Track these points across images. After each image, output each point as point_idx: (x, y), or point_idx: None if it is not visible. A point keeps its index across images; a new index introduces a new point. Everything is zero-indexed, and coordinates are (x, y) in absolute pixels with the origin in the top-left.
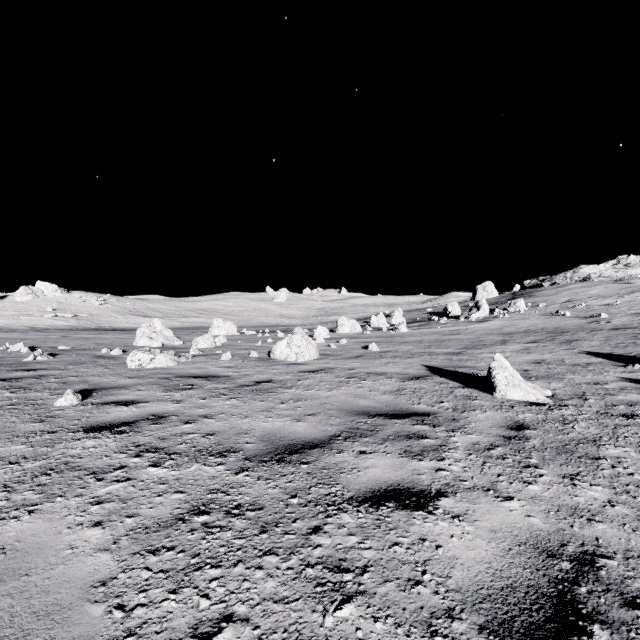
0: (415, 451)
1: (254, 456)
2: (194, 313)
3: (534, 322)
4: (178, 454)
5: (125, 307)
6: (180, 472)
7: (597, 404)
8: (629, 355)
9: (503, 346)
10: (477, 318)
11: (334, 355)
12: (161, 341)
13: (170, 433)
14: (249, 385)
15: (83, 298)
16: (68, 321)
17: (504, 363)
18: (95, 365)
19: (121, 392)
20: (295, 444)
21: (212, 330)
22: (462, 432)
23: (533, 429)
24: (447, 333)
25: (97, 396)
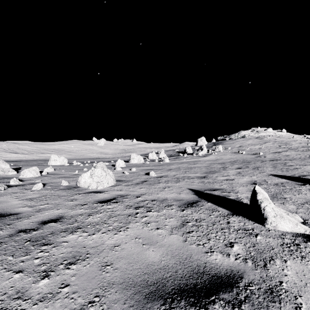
0: None
1: None
2: (48, 151)
3: (230, 156)
4: None
5: (1, 147)
6: None
7: None
8: (296, 176)
9: (226, 171)
10: (202, 154)
11: (126, 181)
12: None
13: None
14: (29, 229)
15: None
16: None
17: (264, 194)
18: None
19: None
20: None
21: (50, 162)
22: None
23: None
24: (191, 163)
25: None
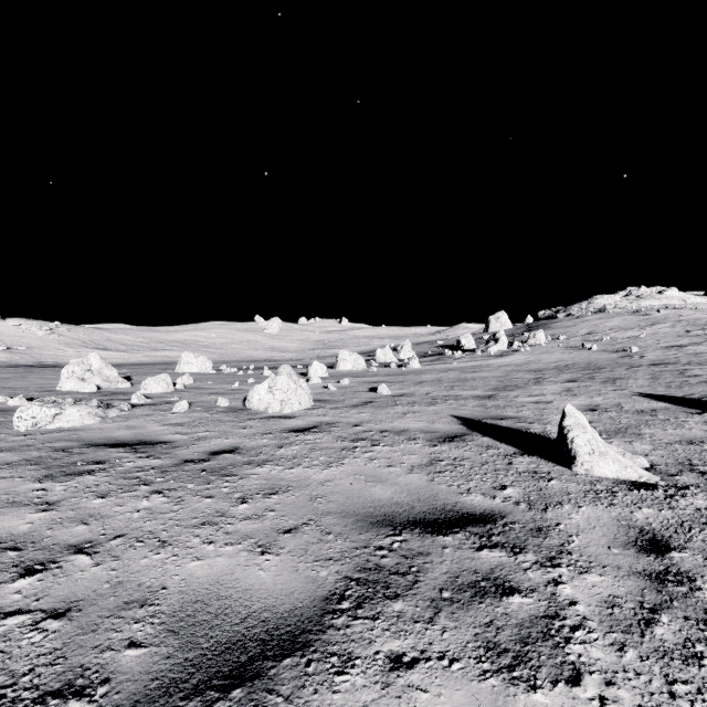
0: (508, 645)
1: None
2: (167, 345)
3: (561, 356)
4: None
5: (78, 338)
6: None
7: None
8: (693, 398)
9: (539, 386)
10: (495, 352)
11: (333, 401)
12: (98, 383)
13: None
14: (198, 460)
15: (22, 326)
16: None
17: (580, 419)
18: None
19: None
20: (244, 639)
21: (180, 367)
22: (569, 566)
23: (680, 549)
24: (468, 370)
25: None
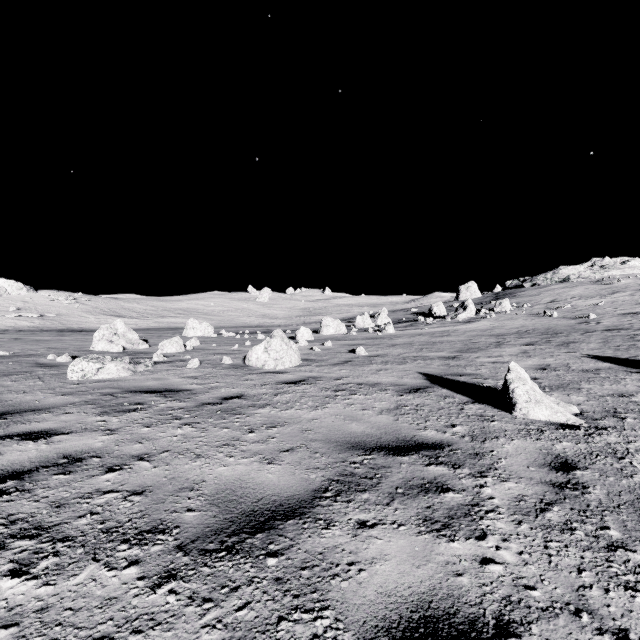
0: (439, 519)
1: (193, 540)
2: (172, 313)
3: (523, 323)
4: (70, 540)
5: (97, 306)
6: (55, 588)
7: (639, 425)
8: (636, 359)
9: (499, 349)
10: (464, 318)
11: (318, 360)
12: (123, 345)
13: (76, 492)
14: (213, 403)
15: (51, 297)
16: (33, 321)
17: (522, 374)
18: (28, 376)
19: (40, 417)
20: (261, 510)
21: (186, 331)
22: (494, 477)
23: (584, 469)
24: (437, 334)
25: (2, 424)
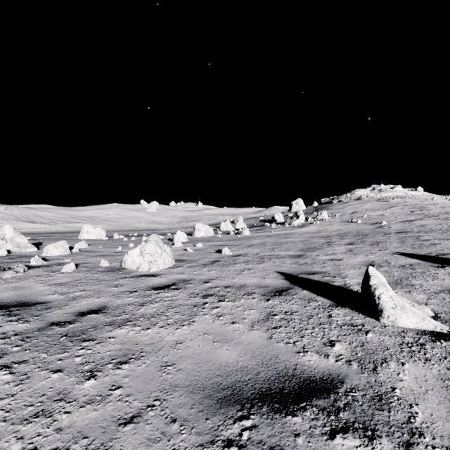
0: None
1: None
2: (78, 219)
3: (339, 227)
4: None
5: (12, 214)
6: None
7: None
8: (432, 255)
9: (331, 248)
10: (297, 224)
11: (190, 261)
12: (9, 248)
13: None
14: (63, 322)
15: None
16: None
17: (381, 278)
18: None
19: None
20: None
21: (82, 235)
22: None
23: None
24: (282, 236)
25: None
